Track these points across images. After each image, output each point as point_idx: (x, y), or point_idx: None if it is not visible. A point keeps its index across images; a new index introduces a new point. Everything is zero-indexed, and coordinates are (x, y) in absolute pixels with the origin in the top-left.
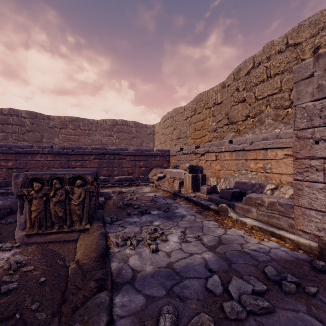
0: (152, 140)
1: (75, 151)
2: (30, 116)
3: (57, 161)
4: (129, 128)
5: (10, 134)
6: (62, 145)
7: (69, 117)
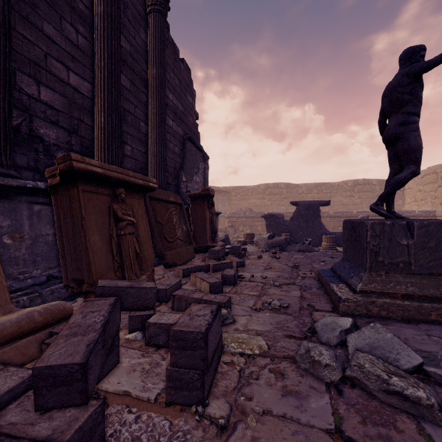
0: (401, 197)
1: (344, 215)
2: (286, 187)
3: (332, 222)
4: (372, 187)
5: (274, 201)
6: (335, 211)
7: (313, 184)
